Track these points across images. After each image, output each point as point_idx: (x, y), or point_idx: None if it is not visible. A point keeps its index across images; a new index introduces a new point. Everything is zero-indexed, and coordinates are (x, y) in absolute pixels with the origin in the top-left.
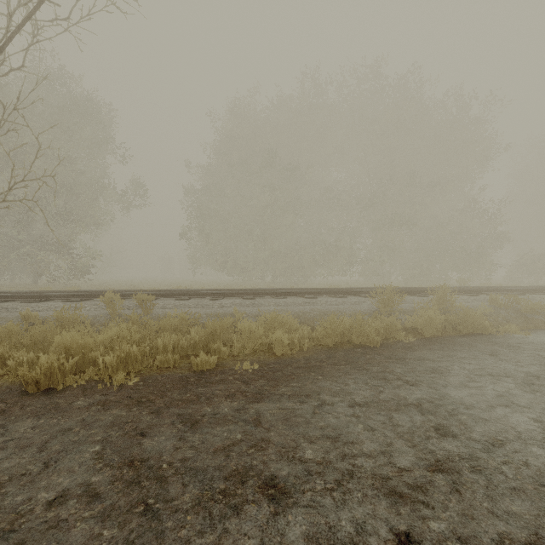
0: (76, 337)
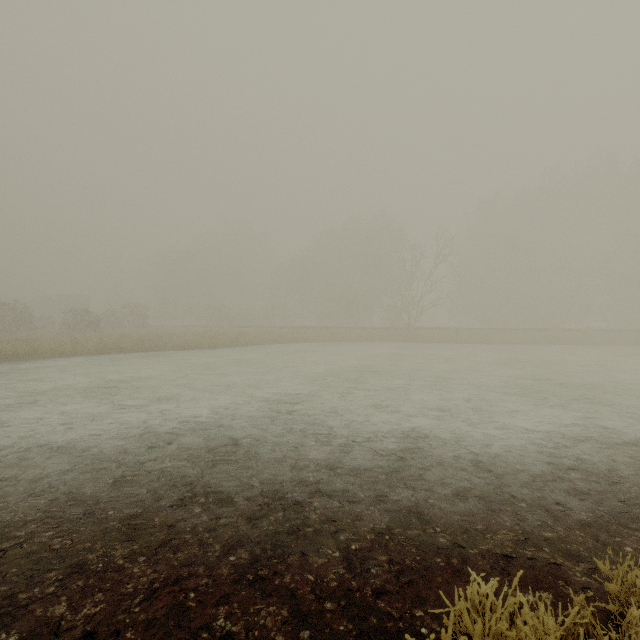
0: (456, 335)
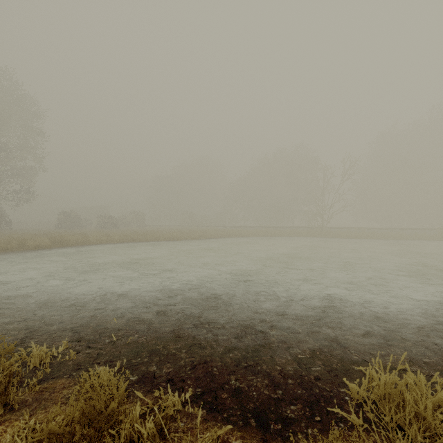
0: (358, 232)
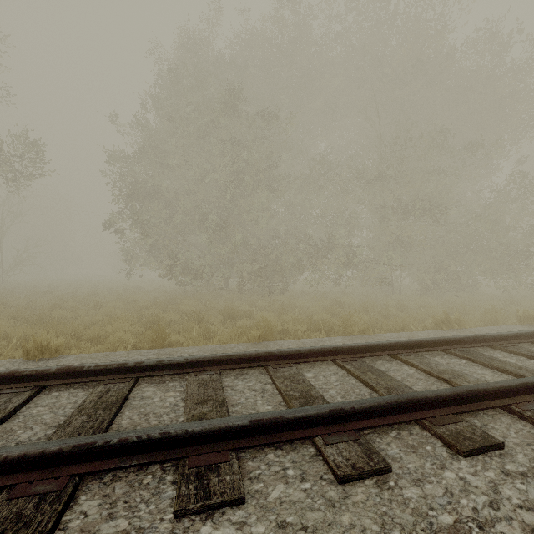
0: None
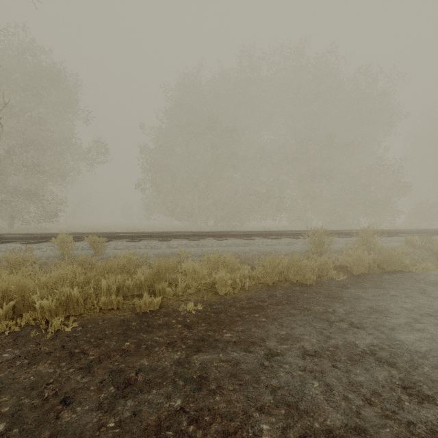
0: (14, 280)
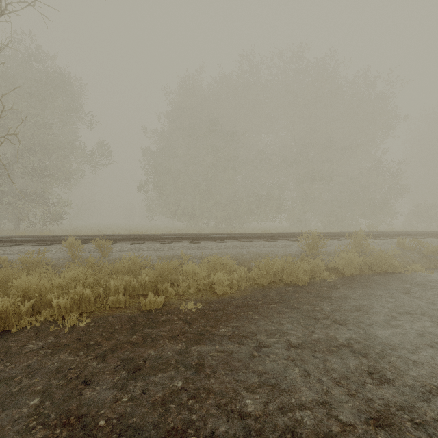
0: (33, 281)
